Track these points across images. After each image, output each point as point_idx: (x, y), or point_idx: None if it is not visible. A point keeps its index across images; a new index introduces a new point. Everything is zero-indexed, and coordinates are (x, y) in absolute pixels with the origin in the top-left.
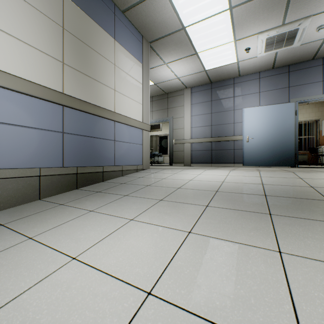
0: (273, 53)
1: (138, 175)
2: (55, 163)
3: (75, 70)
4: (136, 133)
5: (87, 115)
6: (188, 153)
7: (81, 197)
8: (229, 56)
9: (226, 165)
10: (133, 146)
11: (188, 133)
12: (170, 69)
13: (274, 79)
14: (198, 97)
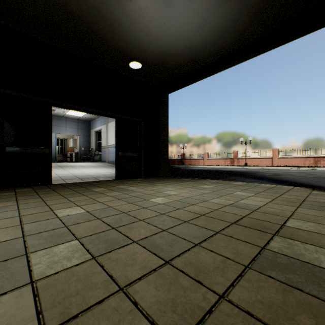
0: None
1: None
2: None
3: None
4: None
5: None
6: None
7: None
8: None
9: None
10: None
11: None
12: None
13: None
14: None
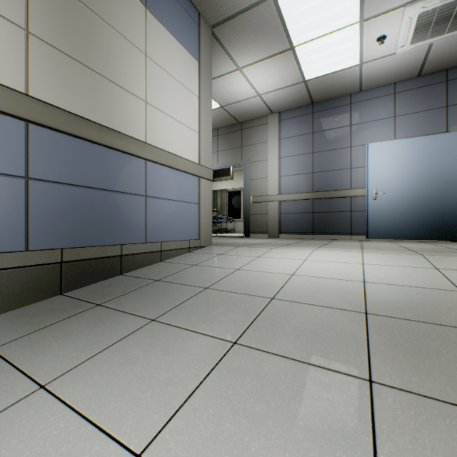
0: (425, 46)
1: (191, 261)
2: (7, 244)
3: (57, 52)
4: (189, 183)
5: (87, 144)
6: (274, 218)
7: (54, 321)
8: (347, 54)
9: (337, 237)
10: (182, 205)
11: (275, 185)
12: (246, 78)
13: (420, 93)
14: (291, 127)
